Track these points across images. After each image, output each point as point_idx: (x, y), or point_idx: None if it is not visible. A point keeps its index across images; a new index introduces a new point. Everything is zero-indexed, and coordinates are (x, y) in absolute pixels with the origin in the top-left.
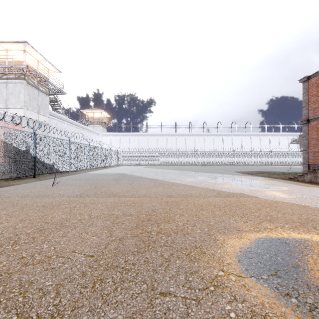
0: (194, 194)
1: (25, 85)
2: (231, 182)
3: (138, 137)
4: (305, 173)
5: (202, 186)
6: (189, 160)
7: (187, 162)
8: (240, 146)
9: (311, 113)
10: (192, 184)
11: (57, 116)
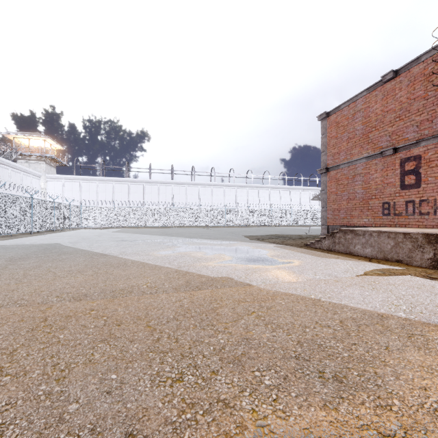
0: (139, 287)
1: None
2: (226, 255)
3: (112, 185)
4: (323, 237)
5: (173, 265)
6: (190, 220)
7: (186, 222)
8: (258, 201)
9: (331, 160)
10: (158, 263)
11: None
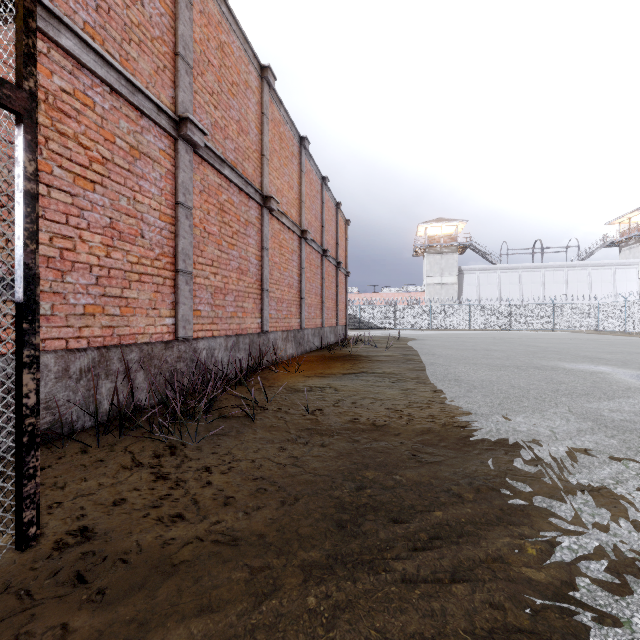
0: None
1: (426, 257)
2: None
3: None
4: None
5: None
6: None
7: None
8: None
9: None
10: None
11: (476, 269)
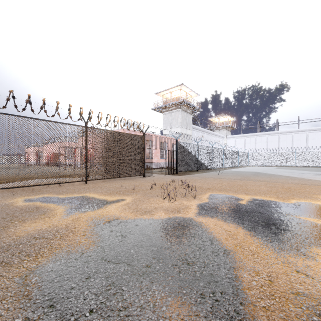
0: None
1: (180, 112)
2: None
3: (266, 137)
4: None
5: None
6: None
7: None
8: None
9: None
10: None
11: (195, 128)
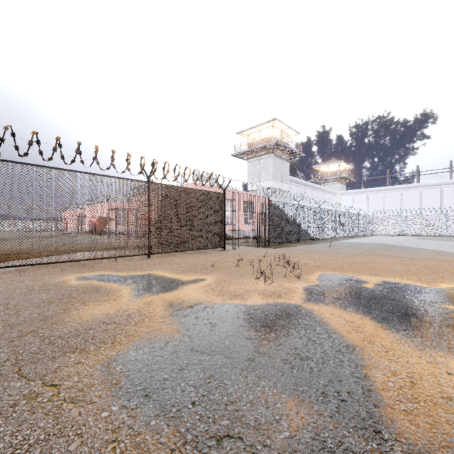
0: None
1: (273, 158)
2: None
3: (400, 193)
4: None
5: None
6: None
7: None
8: None
9: None
10: None
11: (294, 181)
